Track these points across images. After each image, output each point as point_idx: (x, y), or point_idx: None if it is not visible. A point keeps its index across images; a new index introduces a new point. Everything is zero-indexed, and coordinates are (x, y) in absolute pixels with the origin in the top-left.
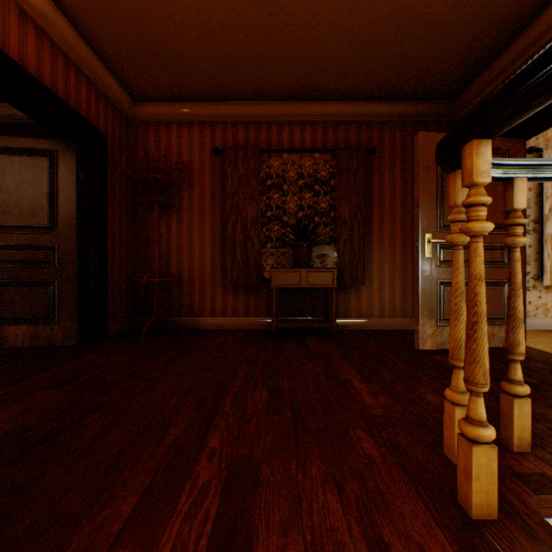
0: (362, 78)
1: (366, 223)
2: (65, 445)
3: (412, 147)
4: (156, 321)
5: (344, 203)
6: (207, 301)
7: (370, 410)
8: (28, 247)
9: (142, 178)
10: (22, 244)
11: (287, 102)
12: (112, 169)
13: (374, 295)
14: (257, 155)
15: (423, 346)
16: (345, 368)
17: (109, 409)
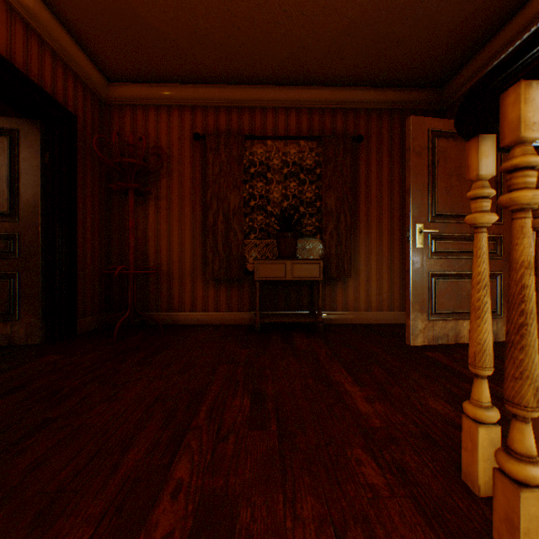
0: (350, 62)
1: (352, 214)
2: None
3: (400, 135)
4: (131, 316)
5: (330, 193)
6: (187, 295)
7: (367, 421)
8: None
9: (116, 163)
10: None
11: (271, 86)
12: (83, 153)
13: (361, 288)
14: (240, 141)
15: (414, 341)
16: (334, 368)
17: (58, 425)
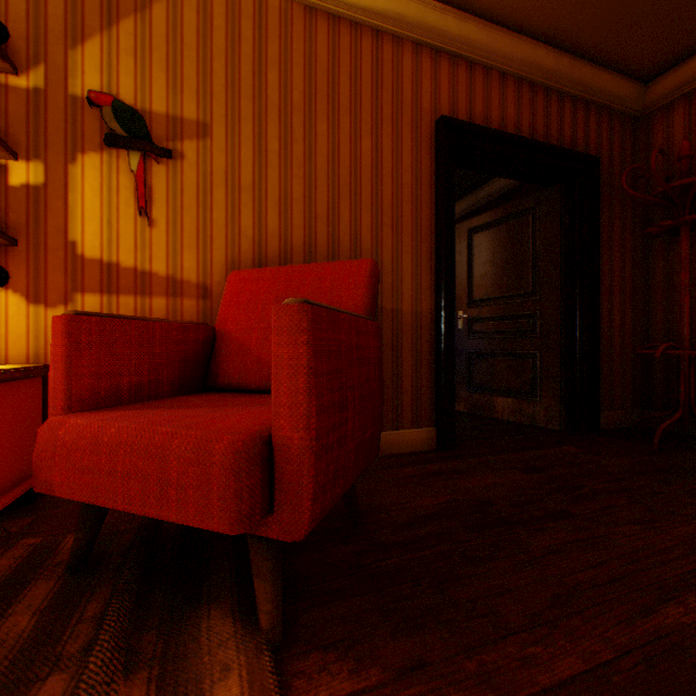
0: None
1: None
2: (515, 539)
3: None
4: (681, 420)
5: None
6: None
7: None
8: (511, 317)
9: (653, 196)
10: (506, 314)
11: None
12: (605, 200)
13: None
14: None
15: None
16: None
17: (574, 522)
